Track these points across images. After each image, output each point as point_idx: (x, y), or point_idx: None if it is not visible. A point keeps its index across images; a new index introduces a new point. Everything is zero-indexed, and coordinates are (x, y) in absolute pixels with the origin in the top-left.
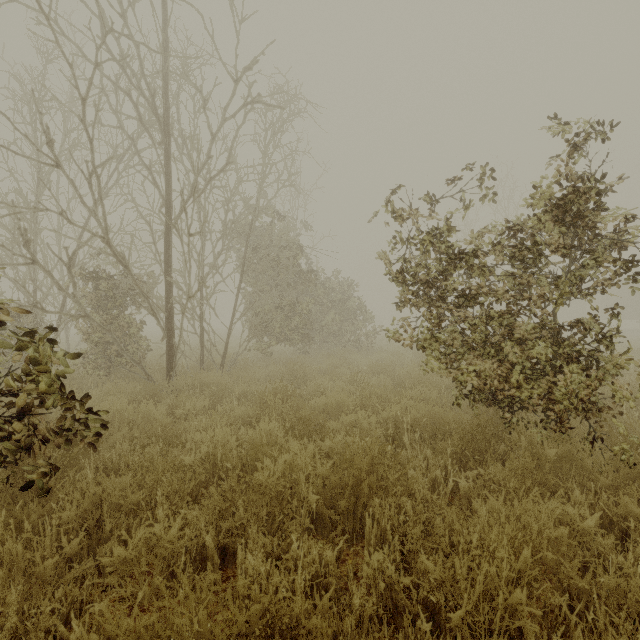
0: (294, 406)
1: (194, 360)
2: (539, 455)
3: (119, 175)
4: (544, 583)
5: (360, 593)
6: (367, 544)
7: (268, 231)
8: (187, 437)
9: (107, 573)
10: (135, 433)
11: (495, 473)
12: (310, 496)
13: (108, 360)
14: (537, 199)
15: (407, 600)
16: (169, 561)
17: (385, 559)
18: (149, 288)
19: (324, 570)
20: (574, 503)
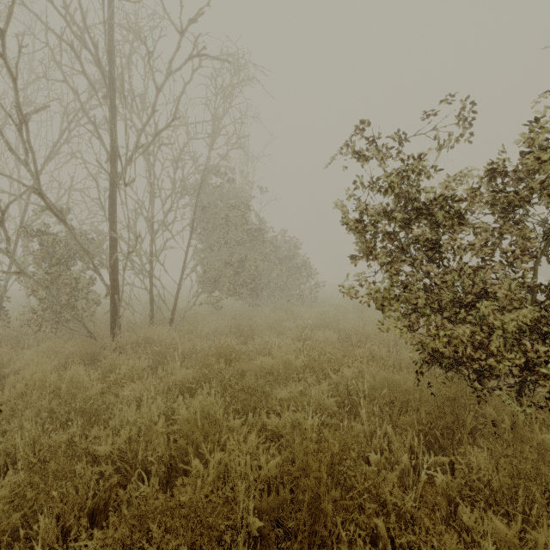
0: (238, 369)
1: (146, 314)
2: (524, 438)
3: (68, 133)
4: None
5: None
6: None
7: (218, 191)
8: (114, 411)
9: None
10: (53, 407)
11: (485, 471)
12: (250, 518)
13: (57, 316)
14: (522, 135)
15: None
16: None
17: None
18: (99, 244)
19: None
20: None
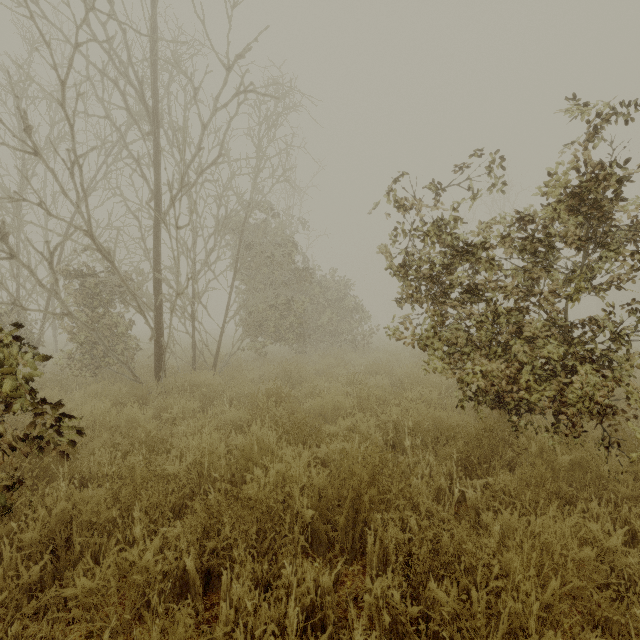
0: (288, 409)
1: (186, 360)
2: (550, 462)
3: (107, 168)
4: (573, 616)
5: (361, 626)
6: (368, 566)
7: (262, 228)
8: (173, 443)
9: (71, 606)
10: (117, 439)
11: (506, 483)
12: (305, 511)
13: (95, 360)
14: (548, 187)
15: (415, 635)
16: (145, 588)
17: (389, 584)
18: (138, 286)
19: (320, 597)
20: (592, 515)
